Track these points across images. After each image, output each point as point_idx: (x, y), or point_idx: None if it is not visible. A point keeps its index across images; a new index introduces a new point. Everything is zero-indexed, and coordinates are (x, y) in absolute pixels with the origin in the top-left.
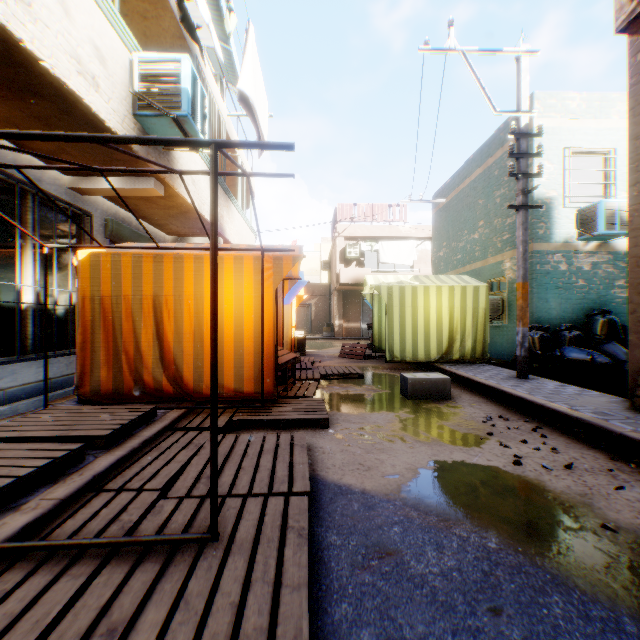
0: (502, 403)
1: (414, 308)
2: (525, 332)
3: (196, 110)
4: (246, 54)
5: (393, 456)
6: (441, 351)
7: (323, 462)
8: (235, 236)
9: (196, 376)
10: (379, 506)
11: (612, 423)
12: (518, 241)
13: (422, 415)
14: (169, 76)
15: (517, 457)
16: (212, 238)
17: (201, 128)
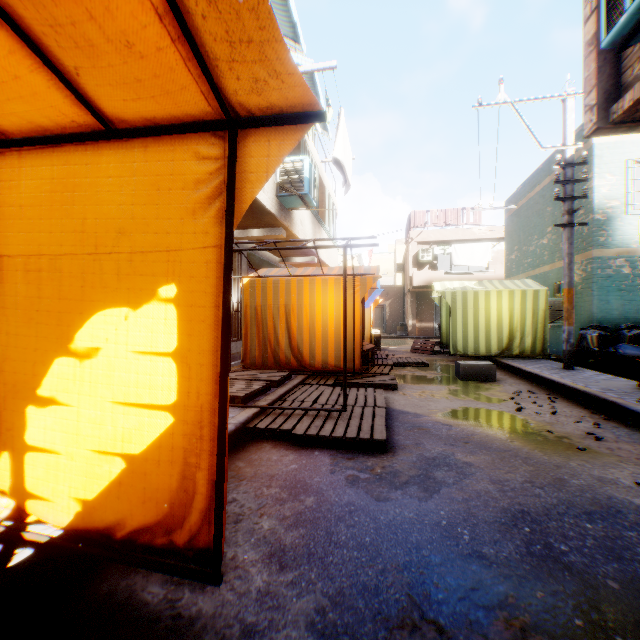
0: (538, 385)
1: (475, 310)
2: (570, 330)
3: (311, 186)
4: (339, 131)
5: (437, 403)
6: (501, 347)
7: (393, 403)
8: (324, 254)
9: (311, 356)
10: (423, 418)
11: (606, 394)
12: (563, 254)
13: (467, 388)
14: (297, 170)
15: (521, 408)
16: (344, 286)
17: (313, 195)
